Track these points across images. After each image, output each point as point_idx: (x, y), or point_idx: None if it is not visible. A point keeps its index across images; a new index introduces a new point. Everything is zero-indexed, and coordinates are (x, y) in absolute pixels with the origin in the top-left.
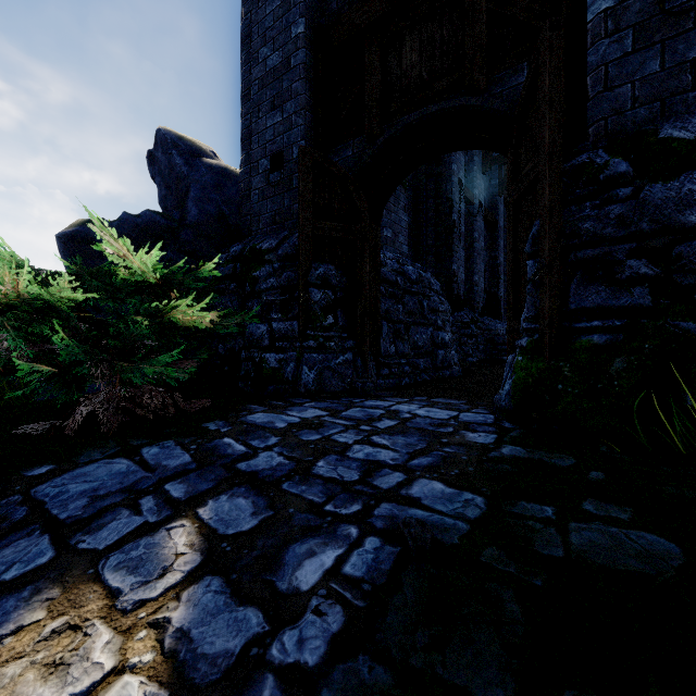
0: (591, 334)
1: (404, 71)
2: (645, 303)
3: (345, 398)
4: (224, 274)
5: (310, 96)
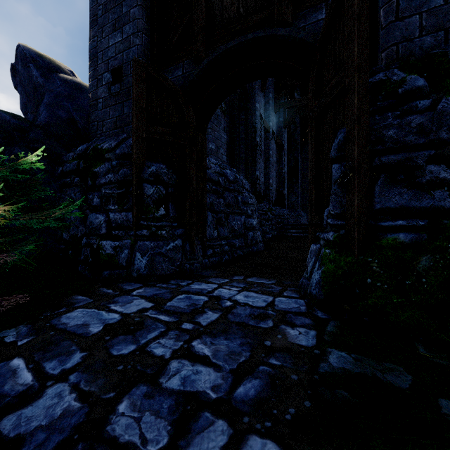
0: (396, 232)
1: (224, 6)
2: (446, 205)
3: (174, 280)
4: (69, 169)
5: (146, 22)
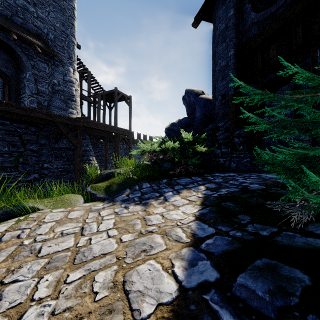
0: None
1: (270, 58)
2: None
3: (245, 172)
4: (207, 135)
5: (235, 73)
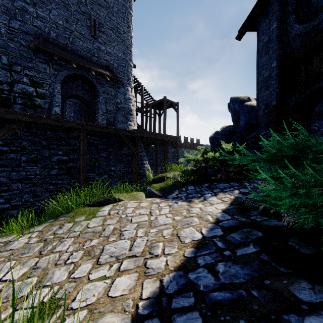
0: None
1: (313, 69)
2: None
3: None
4: (250, 142)
5: (278, 83)
